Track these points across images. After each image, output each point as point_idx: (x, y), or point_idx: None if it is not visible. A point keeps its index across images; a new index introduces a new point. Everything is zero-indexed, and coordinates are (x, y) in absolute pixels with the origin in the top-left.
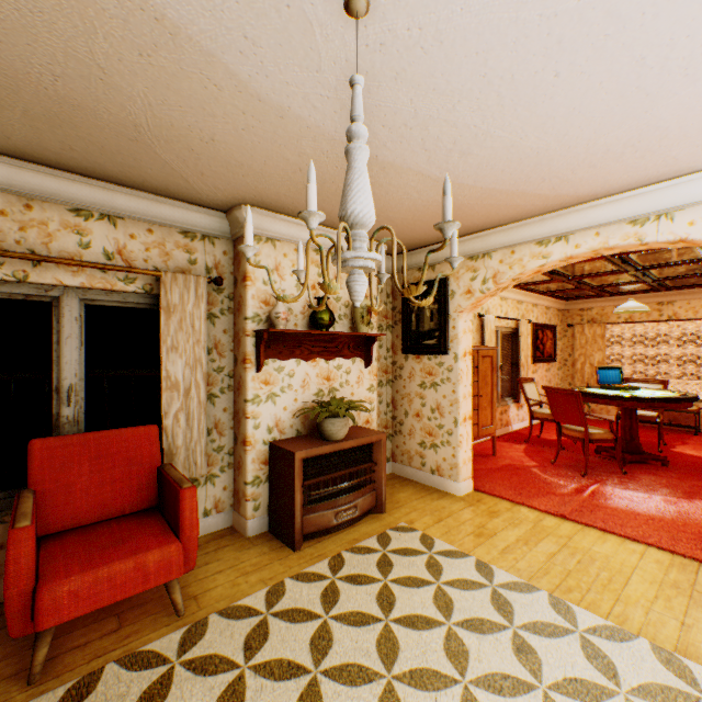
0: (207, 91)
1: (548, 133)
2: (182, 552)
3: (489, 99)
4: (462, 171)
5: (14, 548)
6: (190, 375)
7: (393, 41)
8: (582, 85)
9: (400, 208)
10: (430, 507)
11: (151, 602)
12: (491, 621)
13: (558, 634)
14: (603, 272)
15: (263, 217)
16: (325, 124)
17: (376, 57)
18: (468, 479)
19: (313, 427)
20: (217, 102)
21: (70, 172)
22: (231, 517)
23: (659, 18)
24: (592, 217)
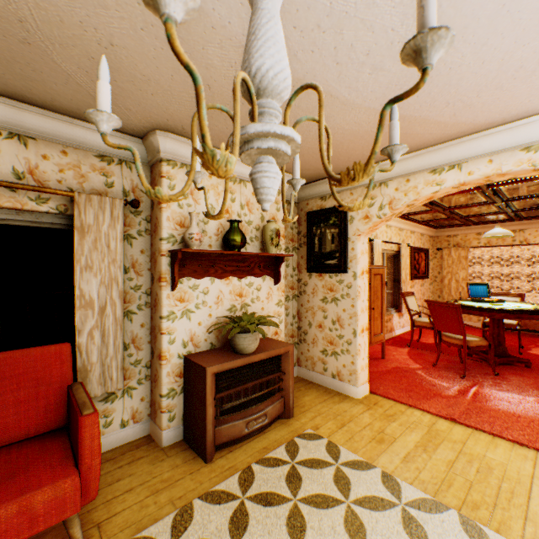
0: None
1: (468, 41)
2: (79, 486)
3: None
4: (370, 92)
5: None
6: (105, 293)
7: None
8: None
9: (307, 136)
10: (333, 411)
11: (52, 533)
12: None
13: None
14: (474, 203)
15: (178, 143)
16: (231, 22)
17: None
18: (365, 383)
19: (226, 340)
20: None
21: None
22: (149, 426)
23: None
24: (486, 145)
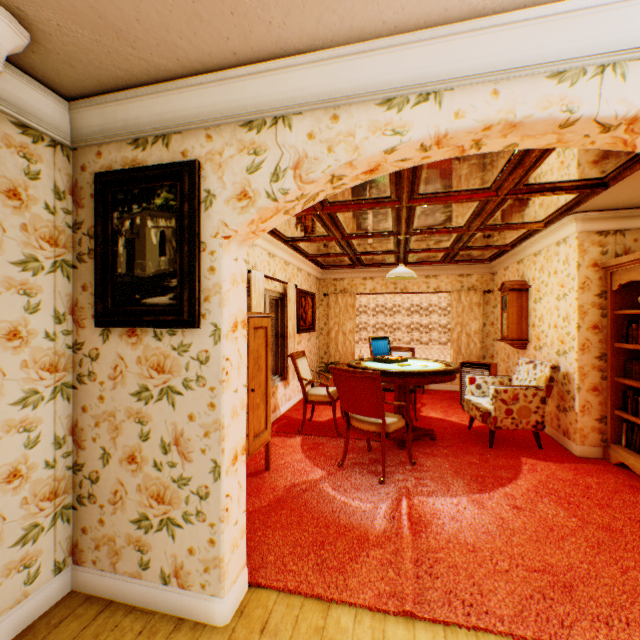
0: None
1: None
2: None
3: None
4: None
5: None
6: None
7: None
8: None
9: None
10: None
11: None
12: None
13: None
14: (379, 232)
15: None
16: None
17: None
18: (242, 573)
19: None
20: None
21: None
22: None
23: None
24: (494, 54)
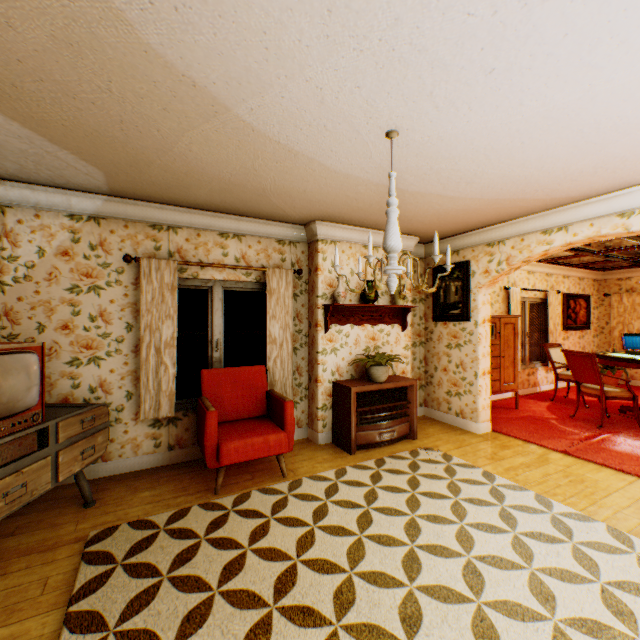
0: (307, 172)
1: (529, 168)
2: (287, 438)
3: (479, 157)
4: (470, 192)
5: (209, 421)
6: (282, 334)
7: (413, 143)
8: (542, 145)
9: (427, 215)
10: (453, 439)
11: (267, 469)
12: (487, 501)
13: (536, 513)
14: (628, 246)
15: (329, 227)
16: (373, 178)
17: (404, 150)
18: (487, 422)
19: (362, 373)
20: (311, 176)
21: (219, 212)
22: (307, 432)
23: (580, 115)
24: (586, 212)
